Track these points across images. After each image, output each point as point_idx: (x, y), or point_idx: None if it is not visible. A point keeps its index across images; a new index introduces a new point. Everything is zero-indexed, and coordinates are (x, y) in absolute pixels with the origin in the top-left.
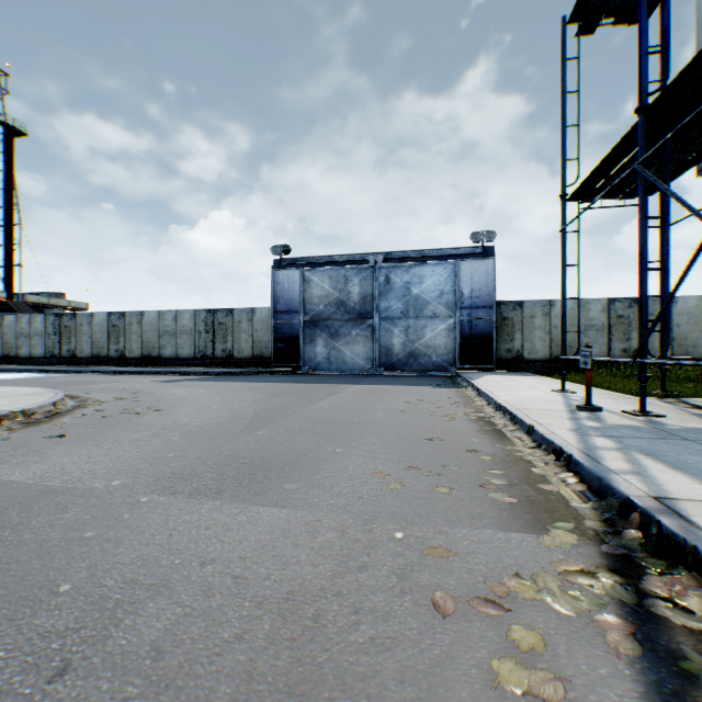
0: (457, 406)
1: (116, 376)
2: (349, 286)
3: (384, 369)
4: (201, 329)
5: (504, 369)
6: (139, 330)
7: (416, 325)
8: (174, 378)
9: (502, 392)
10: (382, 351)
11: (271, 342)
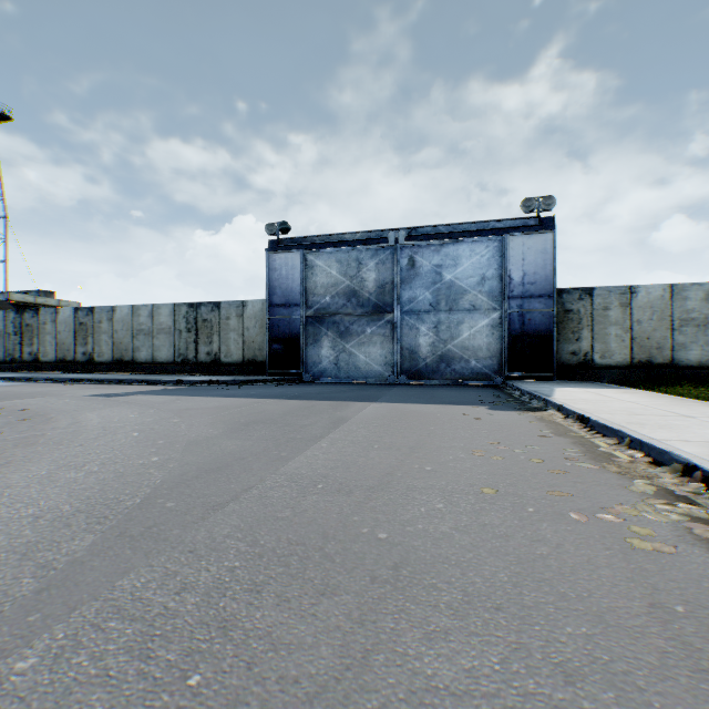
0: (592, 467)
1: (63, 386)
2: (362, 272)
3: (407, 376)
4: (181, 327)
5: (566, 377)
6: (110, 329)
7: (449, 320)
8: (131, 390)
9: (651, 429)
10: (404, 354)
11: (265, 343)
